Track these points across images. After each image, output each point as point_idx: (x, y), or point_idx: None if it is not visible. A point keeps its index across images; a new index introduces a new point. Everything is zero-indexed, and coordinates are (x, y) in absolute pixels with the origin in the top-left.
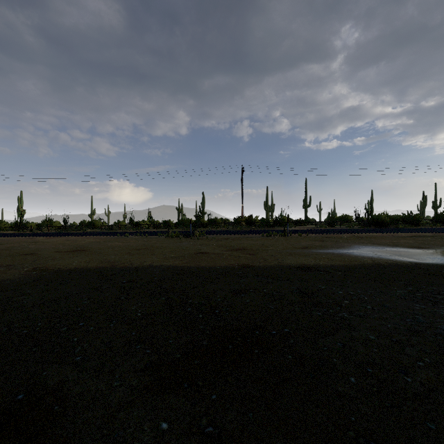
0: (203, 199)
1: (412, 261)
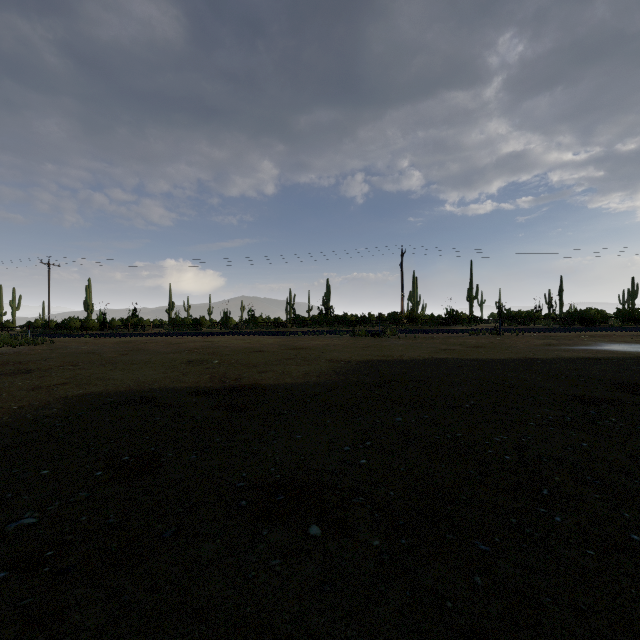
0: (328, 288)
1: None
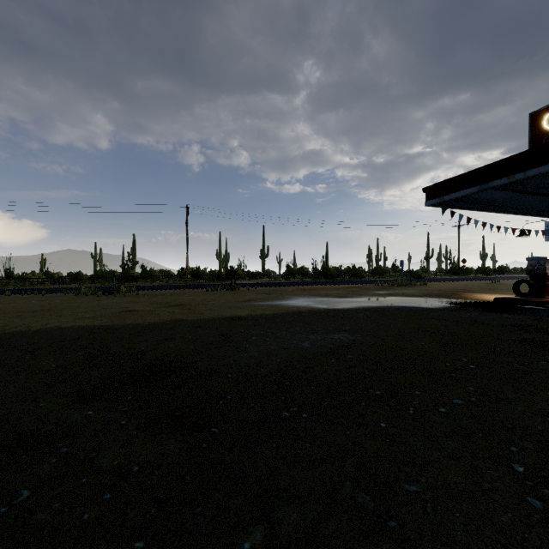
0: (134, 244)
1: (327, 307)
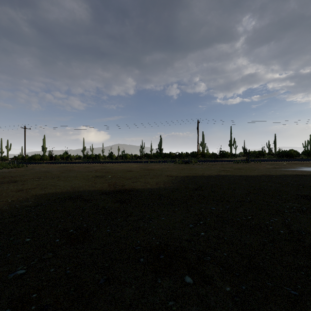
0: (161, 140)
1: None
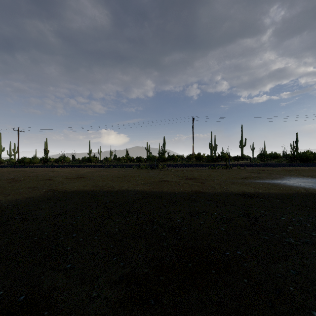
0: (164, 141)
1: None
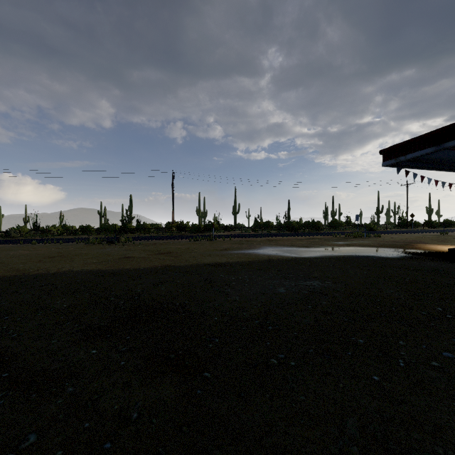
0: (131, 203)
1: (294, 256)
